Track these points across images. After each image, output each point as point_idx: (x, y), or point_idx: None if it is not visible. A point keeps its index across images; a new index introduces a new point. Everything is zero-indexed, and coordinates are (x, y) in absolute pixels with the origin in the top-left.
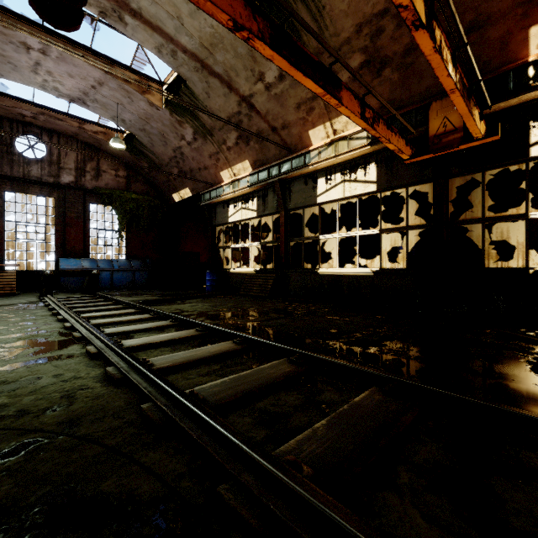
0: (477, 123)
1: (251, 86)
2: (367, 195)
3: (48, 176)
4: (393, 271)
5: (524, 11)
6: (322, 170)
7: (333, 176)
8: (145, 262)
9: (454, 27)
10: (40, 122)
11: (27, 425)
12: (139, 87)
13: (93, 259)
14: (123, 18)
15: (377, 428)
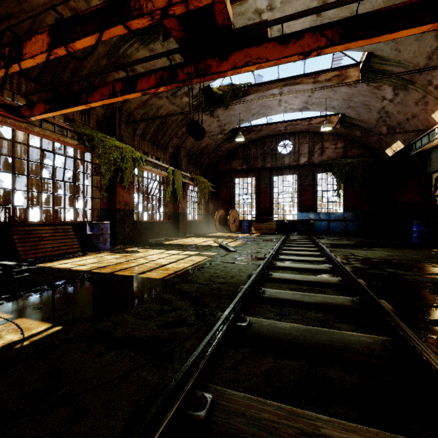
0: None
1: None
2: None
3: (293, 162)
4: None
5: None
6: None
7: None
8: (357, 214)
9: None
10: (288, 130)
11: (213, 280)
12: (338, 79)
13: (317, 212)
14: None
15: (319, 343)
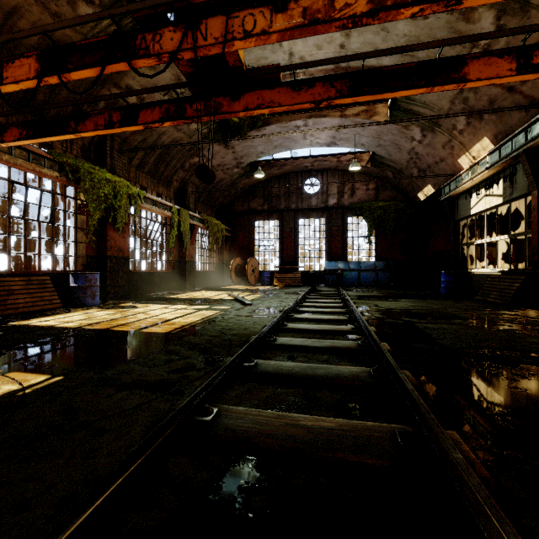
0: None
1: None
2: None
3: (321, 203)
4: None
5: None
6: None
7: None
8: (388, 263)
9: None
10: (315, 167)
11: (225, 332)
12: (366, 115)
13: (347, 261)
14: None
15: (316, 374)
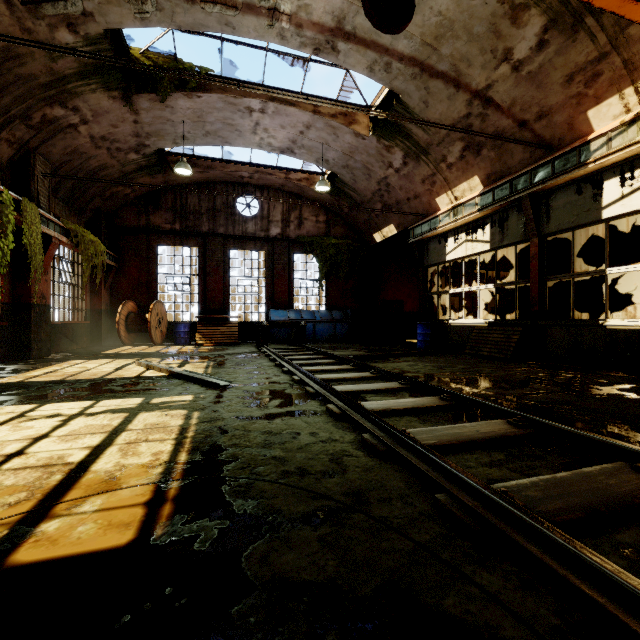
0: None
1: (490, 73)
2: None
3: (260, 231)
4: None
5: None
6: (613, 166)
7: (637, 173)
8: (345, 313)
9: None
10: (255, 180)
11: (314, 488)
12: (345, 120)
13: (297, 310)
14: (335, 46)
15: None
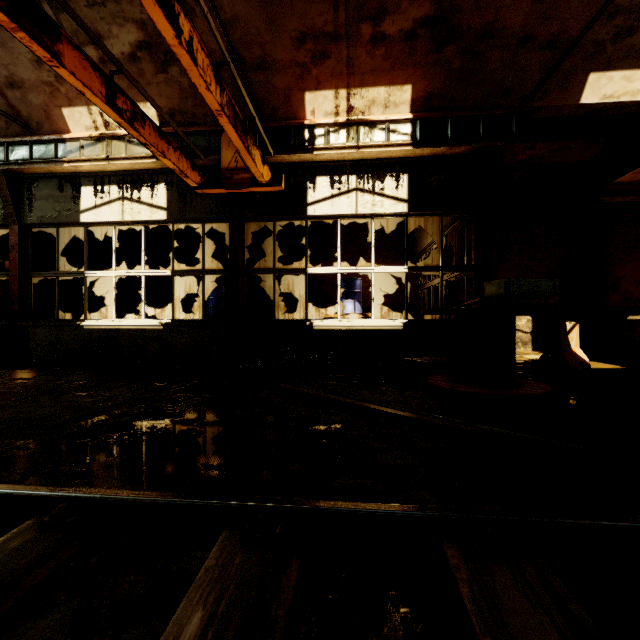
0: (259, 165)
1: None
2: (156, 224)
3: None
4: (187, 323)
5: (301, 73)
6: (88, 174)
7: (106, 188)
8: None
9: (244, 54)
10: None
11: None
12: None
13: None
14: None
15: None
